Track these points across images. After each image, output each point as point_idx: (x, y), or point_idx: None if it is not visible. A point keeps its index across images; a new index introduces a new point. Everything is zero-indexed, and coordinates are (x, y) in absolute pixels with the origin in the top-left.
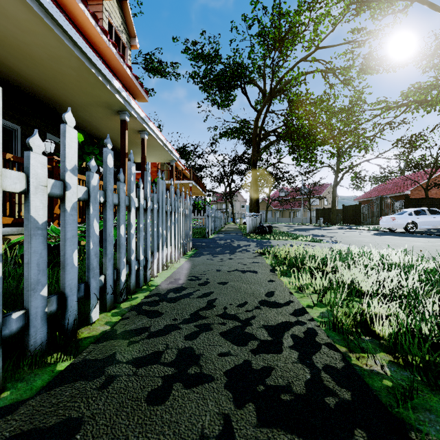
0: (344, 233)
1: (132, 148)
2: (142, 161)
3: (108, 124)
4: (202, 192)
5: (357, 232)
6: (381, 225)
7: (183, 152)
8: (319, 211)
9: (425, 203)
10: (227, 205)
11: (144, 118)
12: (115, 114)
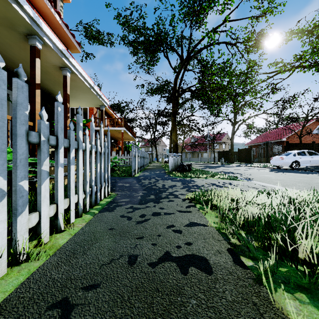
0: (246, 170)
1: (60, 89)
2: (64, 99)
3: (22, 55)
4: (132, 138)
5: (256, 169)
6: (272, 164)
7: (118, 107)
8: (220, 153)
9: (299, 147)
10: (152, 148)
11: (63, 51)
12: (24, 40)
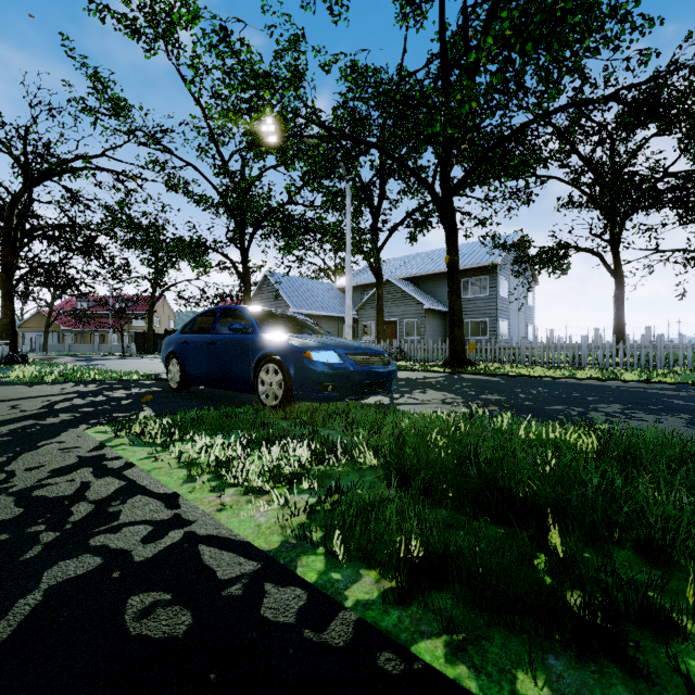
0: (132, 362)
1: None
2: None
3: None
4: None
5: (150, 361)
6: None
7: None
8: (139, 335)
9: None
10: None
11: None
12: None
